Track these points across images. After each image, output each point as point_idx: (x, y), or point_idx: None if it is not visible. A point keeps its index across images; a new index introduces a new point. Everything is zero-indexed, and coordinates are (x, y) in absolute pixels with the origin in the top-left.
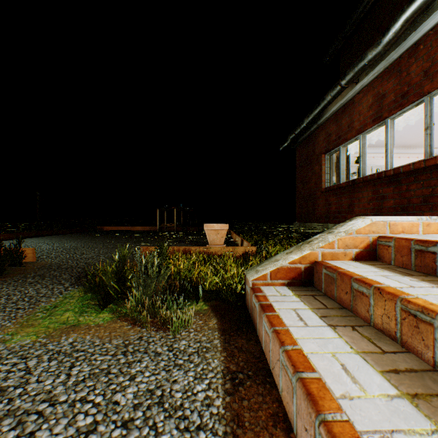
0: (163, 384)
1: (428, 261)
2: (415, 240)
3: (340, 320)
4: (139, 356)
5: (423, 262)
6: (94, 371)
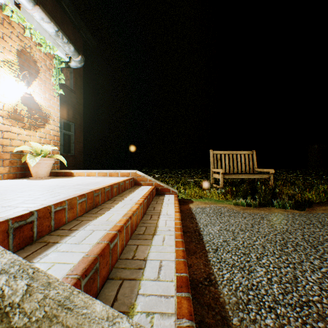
0: (247, 274)
1: (28, 232)
2: (12, 219)
3: (133, 263)
4: (288, 298)
5: (23, 236)
6: (300, 284)
